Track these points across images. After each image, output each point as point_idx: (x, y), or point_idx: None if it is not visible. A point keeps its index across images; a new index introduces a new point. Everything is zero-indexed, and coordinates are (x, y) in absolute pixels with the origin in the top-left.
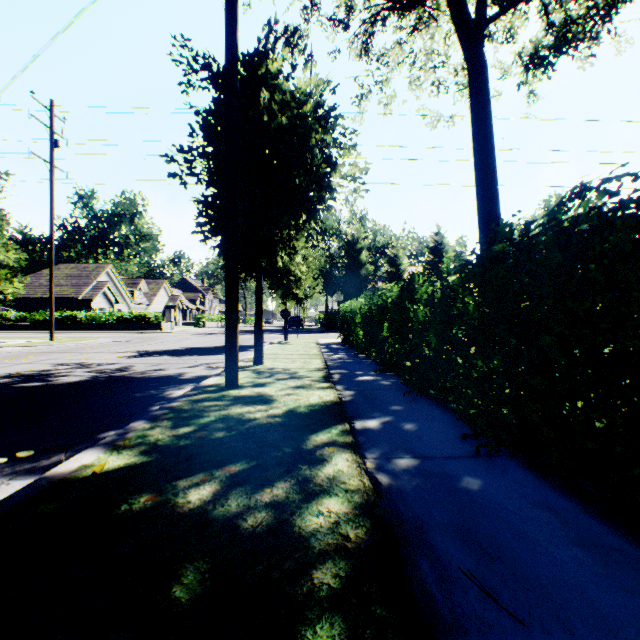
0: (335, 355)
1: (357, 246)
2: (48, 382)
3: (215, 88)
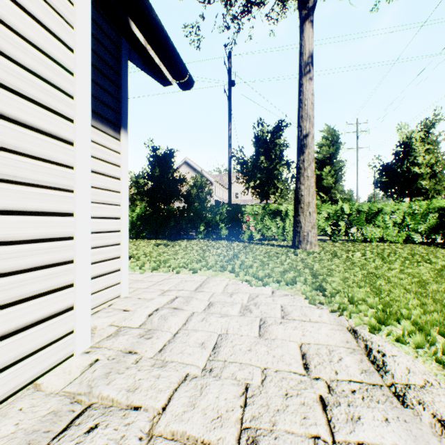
0: None
1: None
2: None
3: None
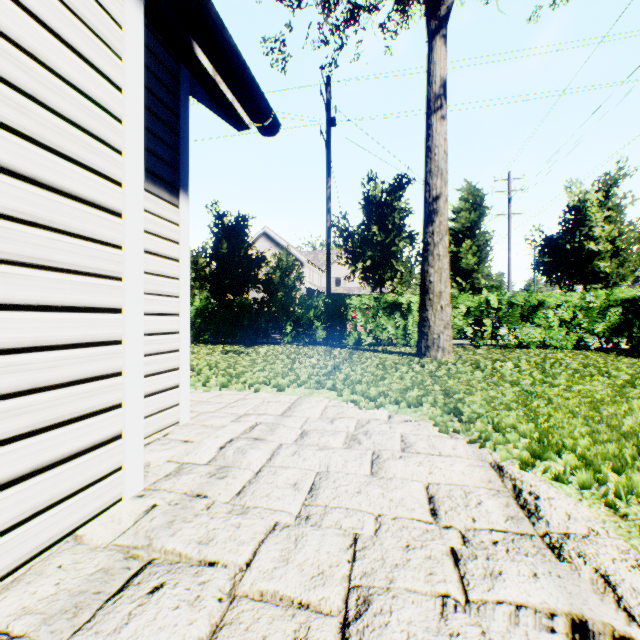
0: None
1: None
2: None
3: None
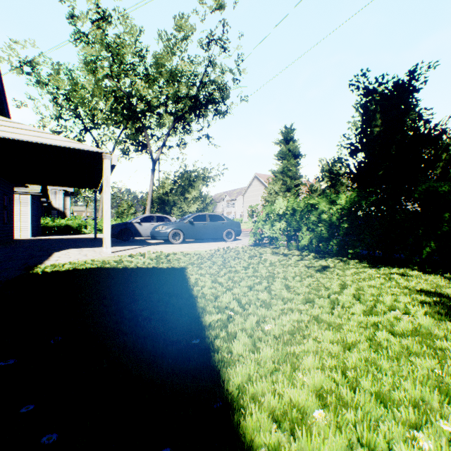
0: None
1: None
2: None
3: None
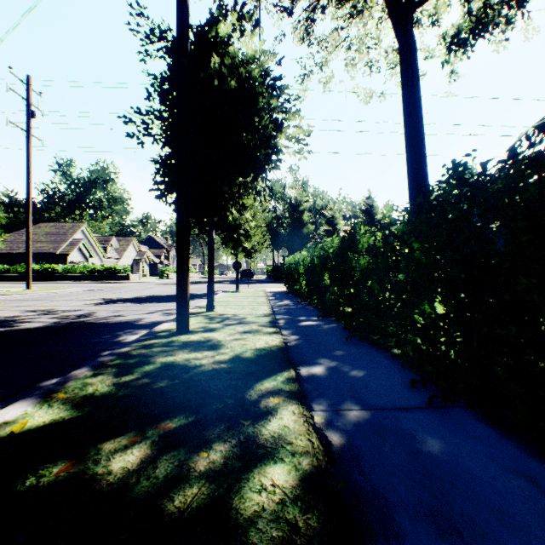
0: (281, 302)
1: (300, 208)
2: (10, 328)
3: (170, 57)
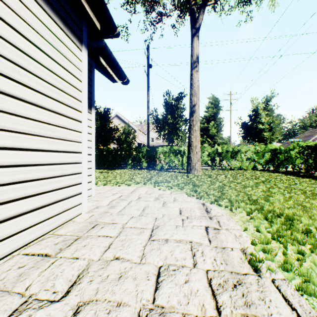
0: None
1: None
2: None
3: None
